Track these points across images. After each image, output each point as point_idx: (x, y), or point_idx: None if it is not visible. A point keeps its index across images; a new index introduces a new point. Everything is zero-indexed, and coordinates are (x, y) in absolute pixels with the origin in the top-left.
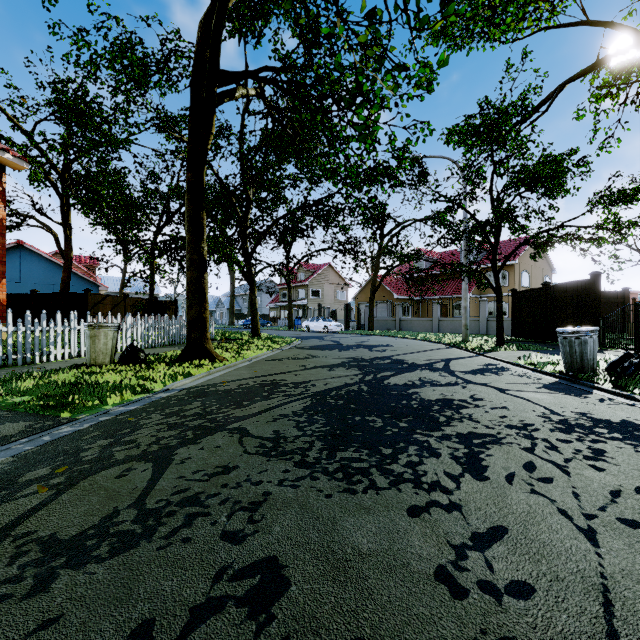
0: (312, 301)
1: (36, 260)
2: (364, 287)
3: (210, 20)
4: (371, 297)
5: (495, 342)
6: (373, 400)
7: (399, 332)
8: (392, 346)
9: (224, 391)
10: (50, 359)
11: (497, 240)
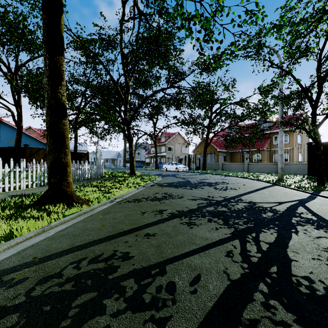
0: (168, 153)
1: (9, 129)
2: (199, 145)
3: None
4: (204, 150)
5: (309, 181)
6: None
7: (223, 171)
8: (228, 183)
9: None
10: None
11: (318, 100)
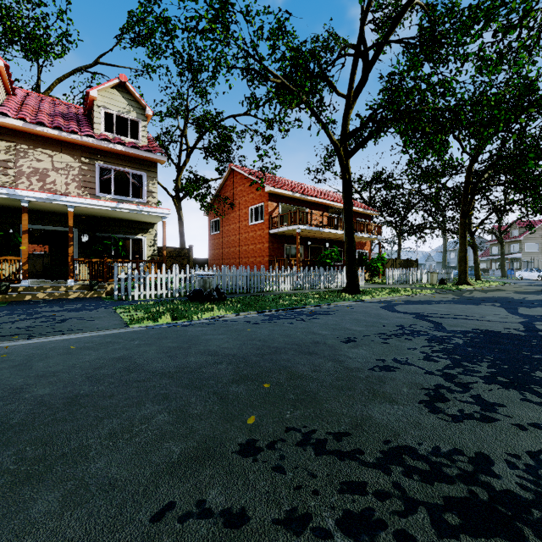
0: (527, 254)
1: None
2: None
3: (471, 167)
4: None
5: None
6: (540, 292)
7: None
8: None
9: (485, 290)
10: (409, 283)
11: None
